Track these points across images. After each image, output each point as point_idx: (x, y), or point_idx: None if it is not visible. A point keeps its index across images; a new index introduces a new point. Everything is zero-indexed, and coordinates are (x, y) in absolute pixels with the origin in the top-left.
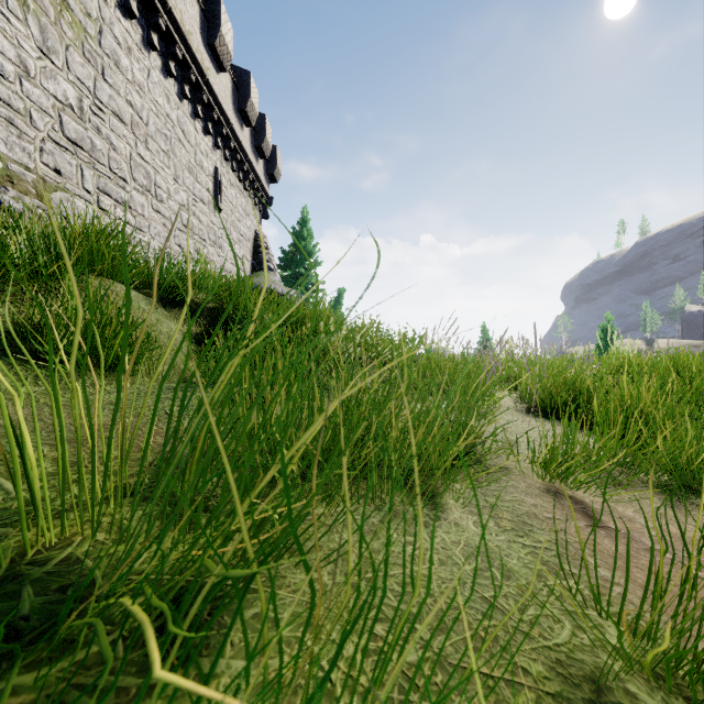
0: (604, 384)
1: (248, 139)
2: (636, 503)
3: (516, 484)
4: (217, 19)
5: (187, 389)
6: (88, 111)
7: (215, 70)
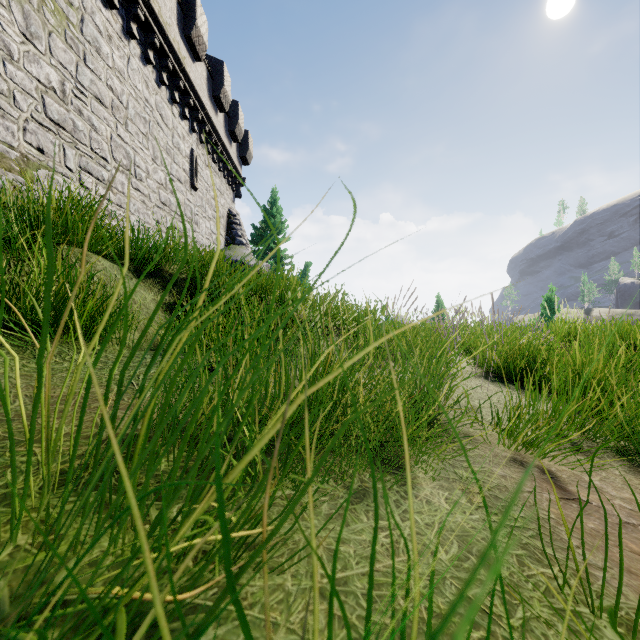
0: (557, 351)
1: (222, 123)
2: (600, 470)
3: (483, 453)
4: (193, 11)
5: (125, 367)
6: (70, 94)
7: (191, 60)
